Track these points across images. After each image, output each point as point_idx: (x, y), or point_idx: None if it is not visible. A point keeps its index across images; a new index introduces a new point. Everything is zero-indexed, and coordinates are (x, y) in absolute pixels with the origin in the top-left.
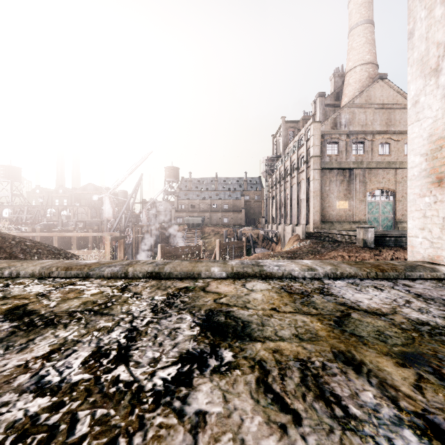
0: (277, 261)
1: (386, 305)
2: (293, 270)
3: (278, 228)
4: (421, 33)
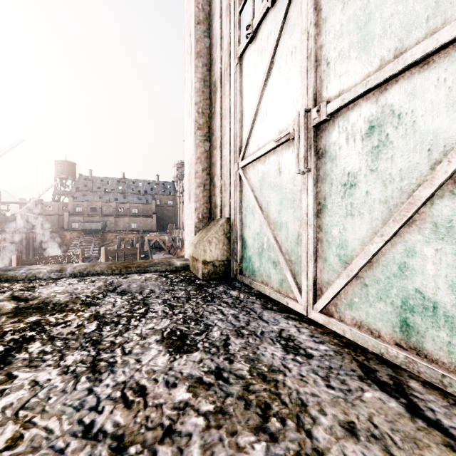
0: (46, 265)
1: (56, 293)
2: (40, 272)
3: (183, 233)
4: (187, 82)
